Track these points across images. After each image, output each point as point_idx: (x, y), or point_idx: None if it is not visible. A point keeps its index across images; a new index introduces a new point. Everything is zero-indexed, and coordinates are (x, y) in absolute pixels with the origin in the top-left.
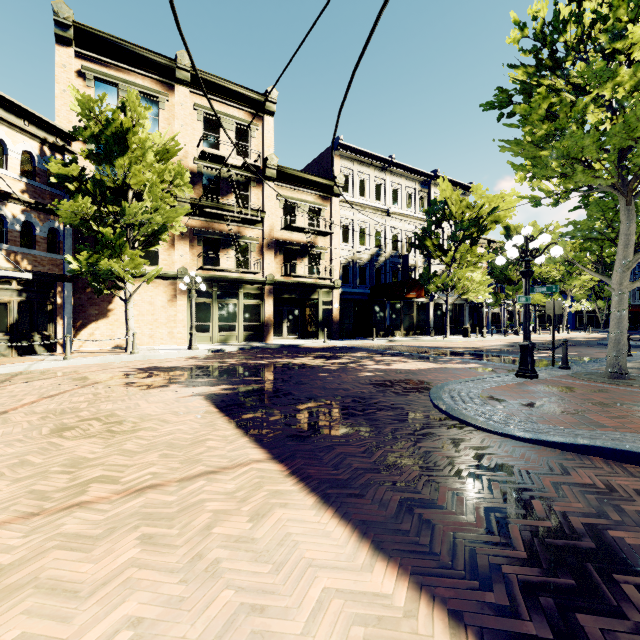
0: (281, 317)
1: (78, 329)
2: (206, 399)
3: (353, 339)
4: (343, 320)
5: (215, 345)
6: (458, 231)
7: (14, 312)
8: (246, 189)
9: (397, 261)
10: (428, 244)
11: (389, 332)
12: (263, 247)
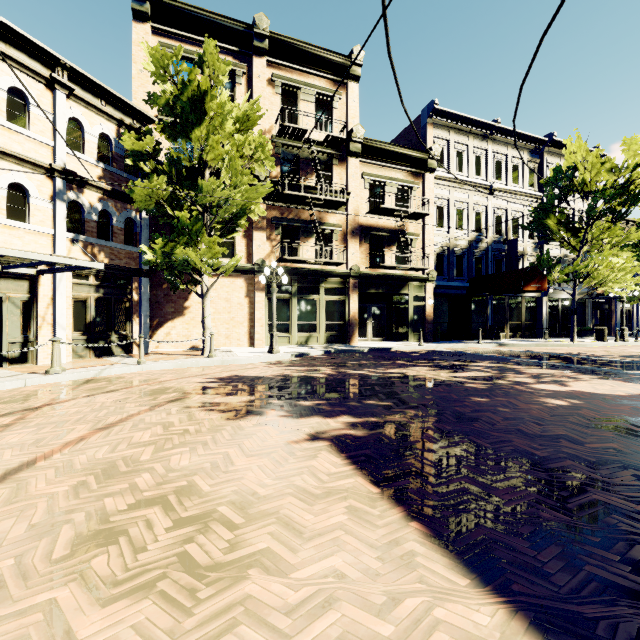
0: (365, 315)
1: (155, 328)
2: (336, 451)
3: (450, 342)
4: (436, 319)
5: (295, 347)
6: (596, 203)
7: (91, 309)
8: (327, 168)
9: (501, 248)
10: (550, 223)
11: (493, 334)
12: (346, 234)
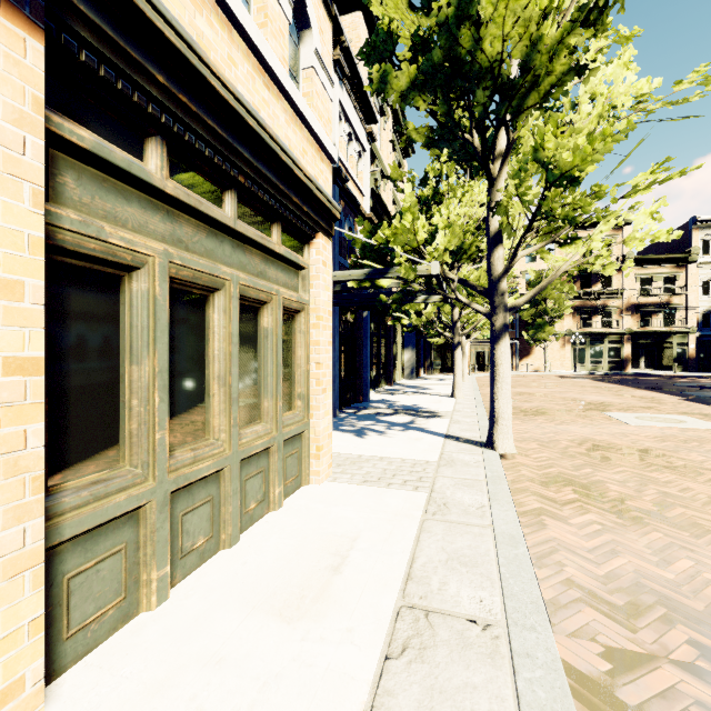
0: (638, 355)
1: (519, 361)
2: (593, 380)
3: None
4: (702, 357)
5: (588, 371)
6: None
7: None
8: (609, 276)
9: None
10: None
11: None
12: (622, 311)
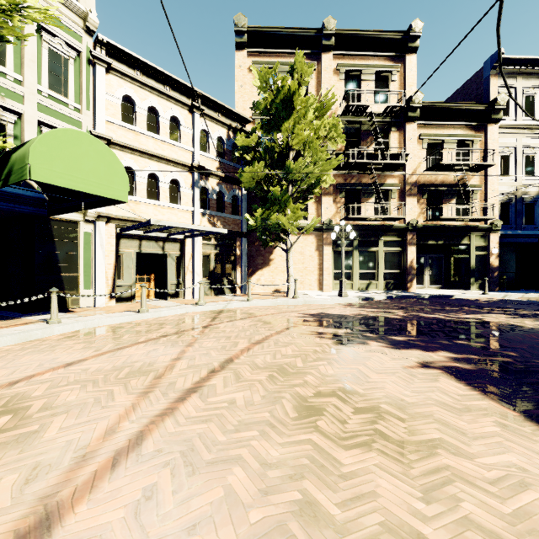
0: (421, 265)
1: (249, 275)
2: (454, 378)
3: (518, 291)
4: (501, 268)
5: (357, 292)
6: None
7: (212, 262)
8: (386, 135)
9: None
10: None
11: None
12: (404, 192)
